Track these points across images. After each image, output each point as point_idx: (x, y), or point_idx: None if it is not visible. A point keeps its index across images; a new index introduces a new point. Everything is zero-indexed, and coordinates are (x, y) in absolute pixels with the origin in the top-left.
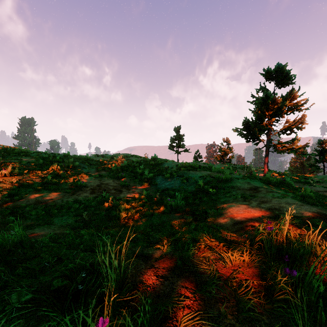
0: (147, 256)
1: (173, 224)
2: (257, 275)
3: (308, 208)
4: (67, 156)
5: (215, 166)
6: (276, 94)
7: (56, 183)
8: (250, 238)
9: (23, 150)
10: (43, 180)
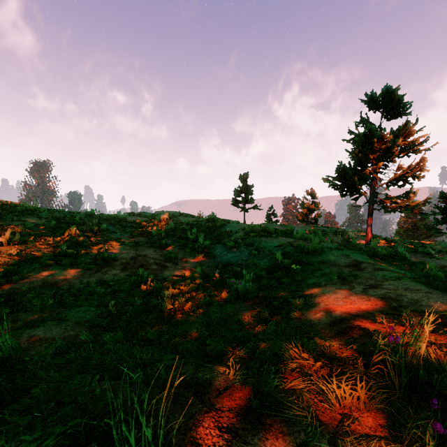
0: (204, 385)
1: (240, 321)
2: (382, 426)
3: (439, 297)
4: (91, 215)
5: (297, 229)
6: (384, 129)
7: (74, 255)
8: (359, 351)
9: (29, 207)
10: (56, 250)
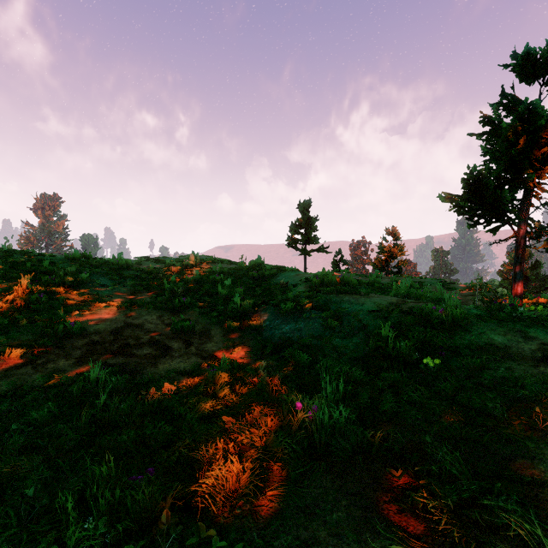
0: None
1: None
2: None
3: None
4: (73, 259)
5: (382, 280)
6: None
7: (4, 327)
8: None
9: None
10: None
